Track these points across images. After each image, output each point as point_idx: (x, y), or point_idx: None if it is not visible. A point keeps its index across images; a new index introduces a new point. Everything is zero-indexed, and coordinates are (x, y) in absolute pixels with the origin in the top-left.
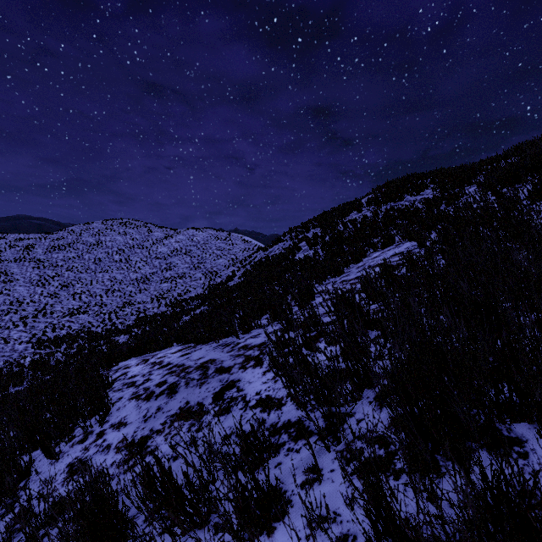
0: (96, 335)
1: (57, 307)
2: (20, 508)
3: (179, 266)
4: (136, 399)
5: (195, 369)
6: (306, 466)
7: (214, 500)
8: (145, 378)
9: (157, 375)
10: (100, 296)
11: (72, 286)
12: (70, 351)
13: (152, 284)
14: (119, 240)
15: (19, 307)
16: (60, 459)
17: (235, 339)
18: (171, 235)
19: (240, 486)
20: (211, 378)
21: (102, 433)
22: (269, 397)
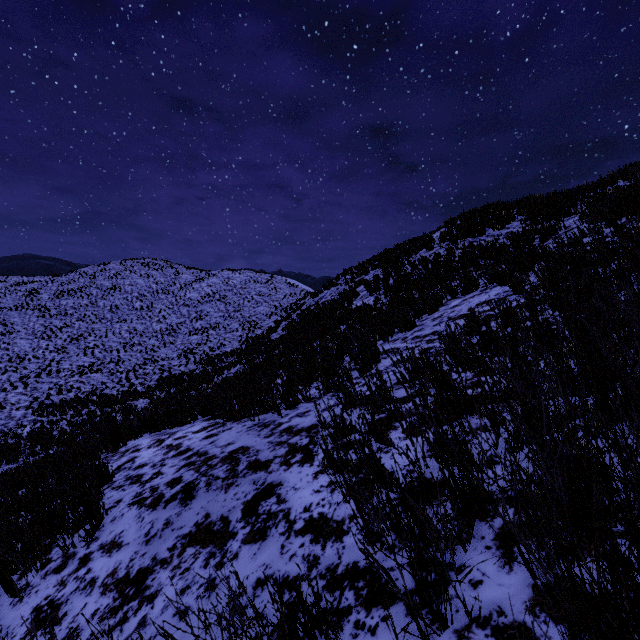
0: (111, 399)
1: (64, 365)
2: None
3: (212, 315)
4: (139, 505)
5: (220, 462)
6: None
7: None
8: (154, 471)
9: (171, 467)
10: (116, 351)
11: (83, 339)
12: (78, 419)
13: (179, 337)
14: (141, 283)
15: (20, 365)
16: (25, 598)
17: (276, 416)
18: (202, 278)
19: None
20: (241, 477)
21: (86, 557)
22: (324, 517)
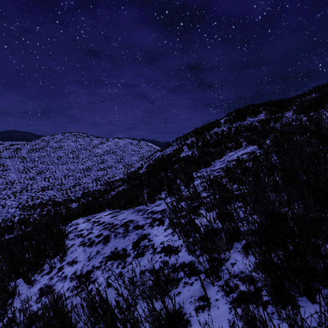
0: (58, 203)
1: (34, 186)
2: (7, 319)
3: (109, 161)
4: (83, 245)
5: (120, 226)
6: (198, 295)
7: (137, 319)
8: (88, 232)
9: (96, 230)
10: (60, 179)
11: (43, 173)
12: (42, 213)
13: (92, 172)
14: (72, 145)
15: (12, 186)
16: (34, 285)
17: (145, 207)
18: (104, 142)
19: (154, 310)
20: (131, 232)
21: (61, 267)
22: (169, 246)
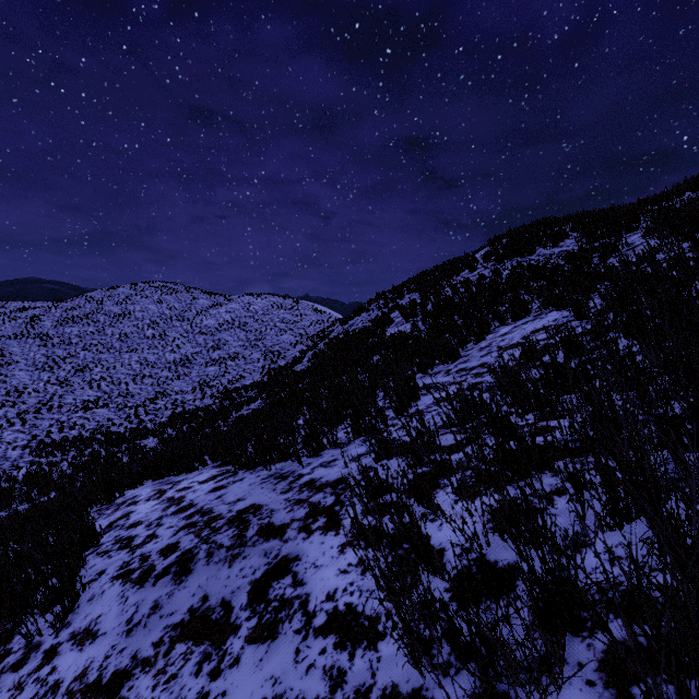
0: (117, 438)
1: (67, 399)
2: None
3: (231, 344)
4: (123, 580)
5: (226, 524)
6: None
7: None
8: (148, 533)
9: (168, 529)
10: (125, 384)
11: (89, 371)
12: (81, 460)
13: (194, 368)
14: (153, 309)
15: (18, 399)
16: None
17: (297, 465)
18: (220, 303)
19: None
20: (250, 546)
21: (53, 650)
22: (352, 611)
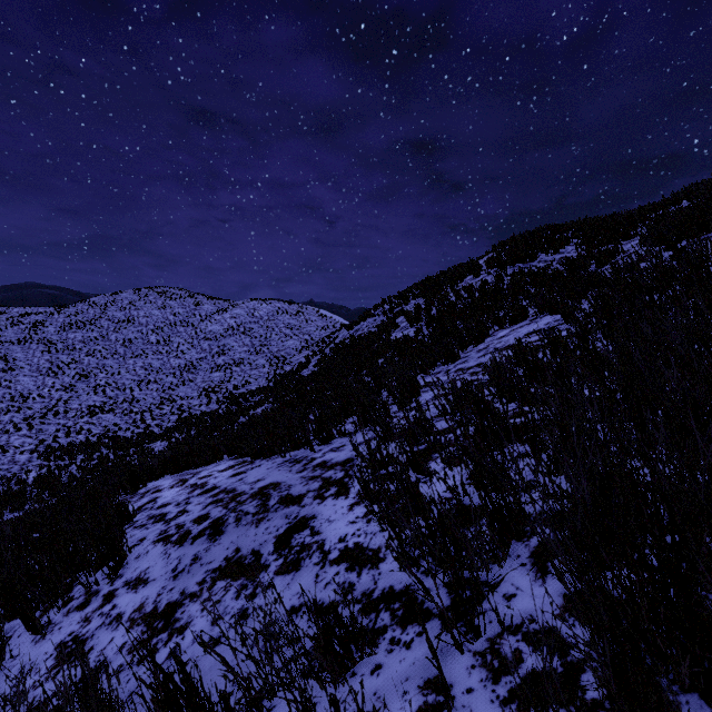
0: (125, 442)
1: (73, 404)
2: None
3: (236, 349)
4: (164, 542)
5: (250, 497)
6: (423, 676)
7: None
8: (179, 510)
9: (197, 505)
10: (130, 390)
11: (93, 376)
12: (89, 464)
13: (199, 374)
14: (157, 315)
15: (23, 404)
16: (48, 635)
17: (309, 452)
18: (225, 309)
19: None
20: (273, 511)
21: (111, 594)
22: (359, 546)
